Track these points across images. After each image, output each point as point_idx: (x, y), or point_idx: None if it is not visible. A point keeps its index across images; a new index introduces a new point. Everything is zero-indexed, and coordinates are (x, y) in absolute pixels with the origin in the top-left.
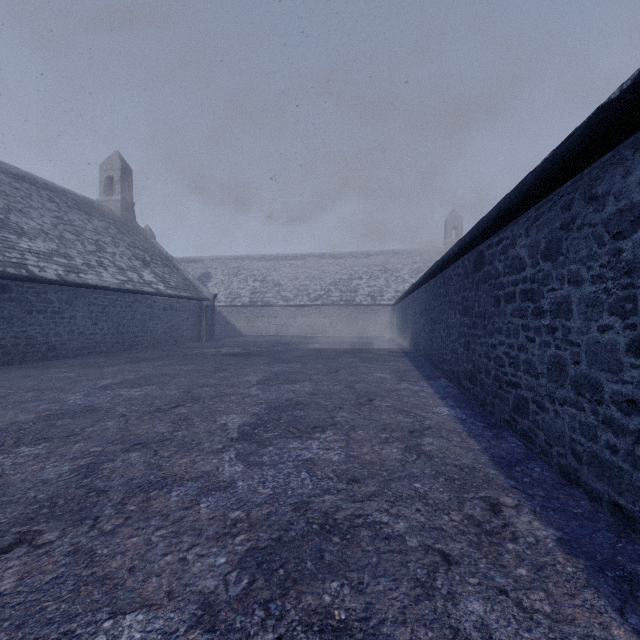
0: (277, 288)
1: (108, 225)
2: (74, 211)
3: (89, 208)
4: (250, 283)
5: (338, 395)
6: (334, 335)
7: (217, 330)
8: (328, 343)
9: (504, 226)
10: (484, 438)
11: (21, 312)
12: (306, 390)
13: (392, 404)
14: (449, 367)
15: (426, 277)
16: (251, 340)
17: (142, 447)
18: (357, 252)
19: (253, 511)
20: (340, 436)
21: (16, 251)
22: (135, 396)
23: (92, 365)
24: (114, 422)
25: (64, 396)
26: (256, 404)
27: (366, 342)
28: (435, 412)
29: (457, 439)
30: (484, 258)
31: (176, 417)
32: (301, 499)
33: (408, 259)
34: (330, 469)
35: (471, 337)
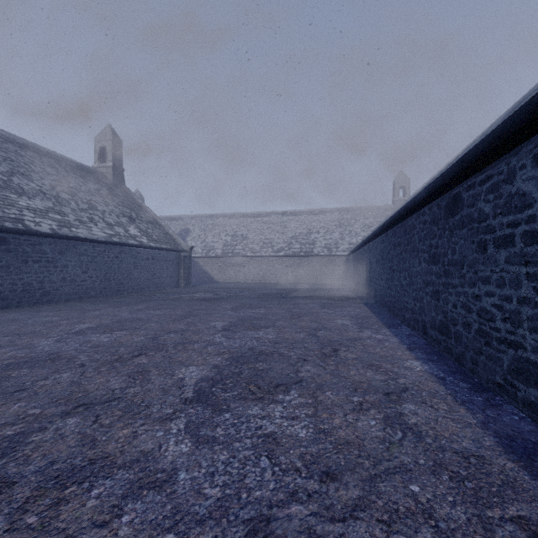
0: (245, 241)
1: (100, 187)
2: (71, 175)
3: (85, 173)
4: (222, 237)
5: (301, 344)
6: (295, 282)
7: (194, 277)
8: (290, 289)
9: (493, 161)
10: (476, 406)
11: (18, 262)
12: (269, 338)
13: (358, 356)
14: (412, 315)
15: (384, 227)
16: (222, 286)
17: (85, 410)
18: (315, 210)
19: (190, 535)
20: (306, 399)
21: (15, 208)
22: (103, 342)
23: (78, 309)
24: (69, 374)
25: (37, 341)
26: (218, 354)
27: (324, 288)
28: (407, 367)
29: (444, 407)
30: (461, 201)
31: (134, 369)
32: (259, 511)
33: (360, 215)
34: (297, 453)
35: (442, 286)
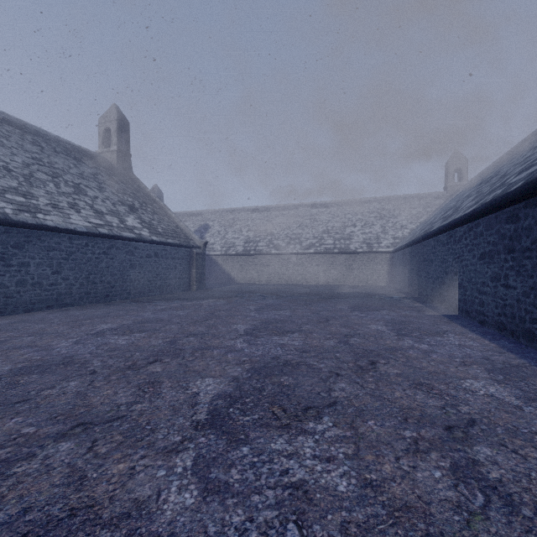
0: (269, 237)
1: (98, 172)
2: (60, 156)
3: (81, 156)
4: (244, 233)
5: None
6: (327, 284)
7: (213, 278)
8: (325, 294)
9: None
10: None
11: None
12: (340, 496)
13: None
14: None
15: None
16: (242, 289)
17: None
18: (349, 200)
19: None
20: None
21: None
22: None
23: (13, 329)
24: None
25: None
26: None
27: (369, 293)
28: None
29: None
30: None
31: None
32: None
33: (405, 205)
34: None
35: None
